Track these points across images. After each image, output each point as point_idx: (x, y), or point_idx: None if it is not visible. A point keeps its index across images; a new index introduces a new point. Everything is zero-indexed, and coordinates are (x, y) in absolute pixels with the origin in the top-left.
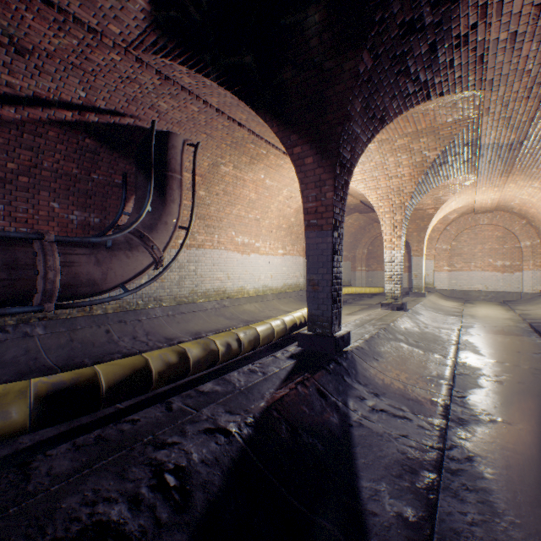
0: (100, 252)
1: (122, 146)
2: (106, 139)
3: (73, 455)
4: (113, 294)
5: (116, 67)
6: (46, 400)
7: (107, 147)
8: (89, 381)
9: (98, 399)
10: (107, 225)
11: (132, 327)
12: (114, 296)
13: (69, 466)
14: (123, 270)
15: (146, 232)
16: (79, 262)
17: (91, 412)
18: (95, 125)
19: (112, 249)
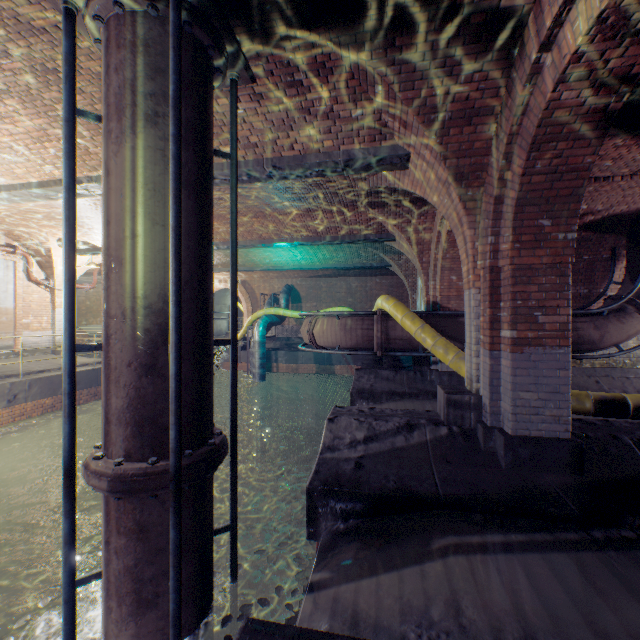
0: (596, 319)
1: (611, 228)
2: (597, 228)
3: (628, 423)
4: (598, 352)
5: (618, 187)
6: (598, 402)
7: (597, 233)
8: (620, 400)
9: (626, 411)
10: (593, 294)
11: (619, 382)
12: (609, 353)
13: (629, 425)
14: (617, 334)
15: (639, 300)
16: (581, 327)
17: (621, 417)
18: (589, 222)
19: (606, 317)
